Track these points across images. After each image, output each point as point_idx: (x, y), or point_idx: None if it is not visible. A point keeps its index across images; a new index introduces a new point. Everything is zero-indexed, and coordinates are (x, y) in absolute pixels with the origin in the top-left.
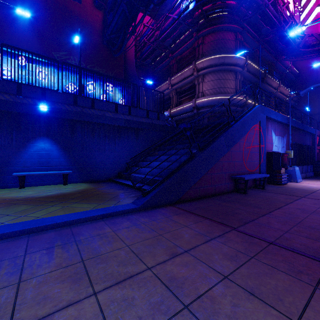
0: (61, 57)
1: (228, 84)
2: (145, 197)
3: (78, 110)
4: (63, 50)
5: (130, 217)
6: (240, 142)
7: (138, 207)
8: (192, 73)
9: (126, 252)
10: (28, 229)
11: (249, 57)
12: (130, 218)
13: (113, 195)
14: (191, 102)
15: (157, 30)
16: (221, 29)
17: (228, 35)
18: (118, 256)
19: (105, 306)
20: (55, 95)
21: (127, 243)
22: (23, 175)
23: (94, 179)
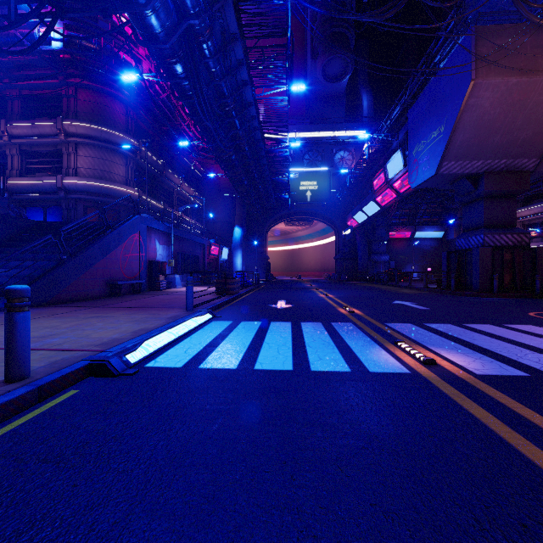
0: None
1: (116, 169)
2: None
3: None
4: None
5: None
6: (118, 250)
7: (3, 308)
8: (56, 134)
9: None
10: None
11: (145, 140)
12: (0, 313)
13: None
14: (55, 179)
15: None
16: (105, 92)
17: (115, 105)
18: None
19: None
20: None
21: None
22: None
23: None
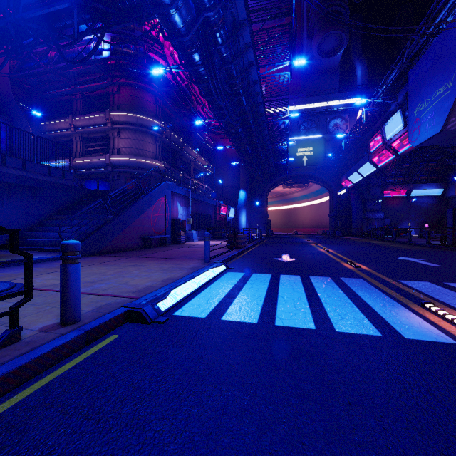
0: None
1: (148, 147)
2: None
3: None
4: None
5: None
6: (149, 211)
7: None
8: (105, 123)
9: None
10: None
11: (169, 123)
12: None
13: None
14: (105, 157)
15: (52, 50)
16: (140, 87)
17: (147, 96)
18: None
19: (82, 268)
20: None
21: None
22: None
23: None
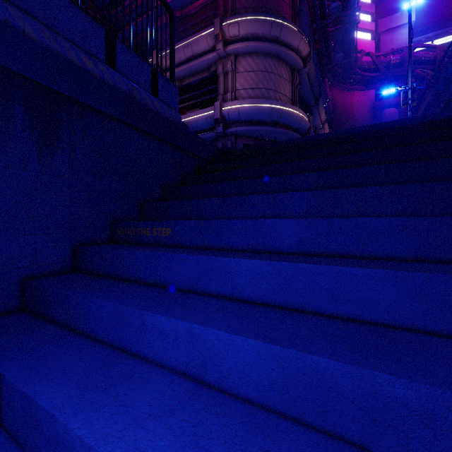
0: None
1: (282, 87)
2: None
3: None
4: None
5: None
6: None
7: None
8: (211, 47)
9: None
10: None
11: None
12: None
13: None
14: (211, 109)
15: None
16: None
17: None
18: None
19: None
20: None
21: None
22: None
23: None
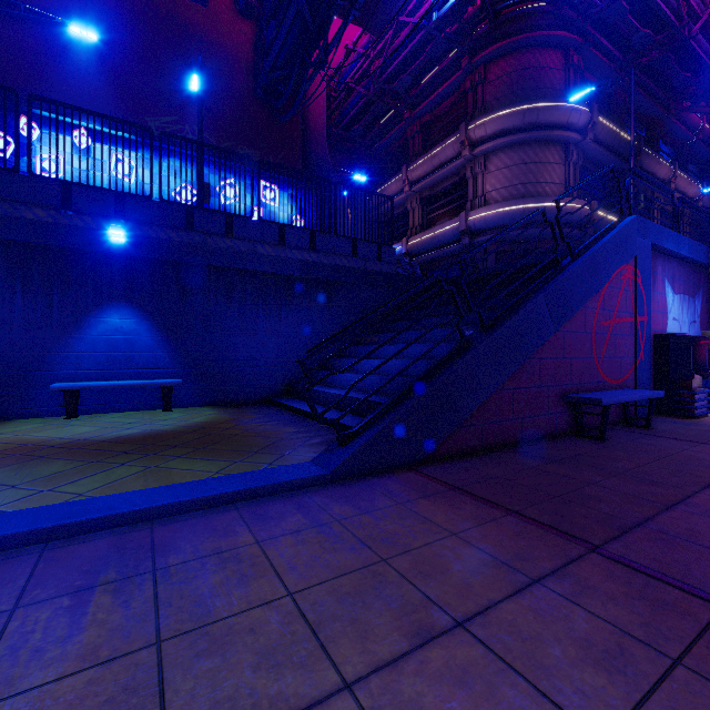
0: (164, 128)
1: (547, 175)
2: (346, 448)
3: (195, 241)
4: (169, 112)
5: (305, 501)
6: (587, 310)
7: (326, 474)
8: (458, 153)
9: (285, 616)
10: (44, 529)
11: (598, 109)
12: (305, 503)
13: (270, 438)
14: (457, 220)
15: (376, 58)
16: (529, 44)
17: (546, 58)
18: (259, 631)
19: None
20: (144, 207)
21: (291, 583)
22: (74, 388)
23: (231, 398)
